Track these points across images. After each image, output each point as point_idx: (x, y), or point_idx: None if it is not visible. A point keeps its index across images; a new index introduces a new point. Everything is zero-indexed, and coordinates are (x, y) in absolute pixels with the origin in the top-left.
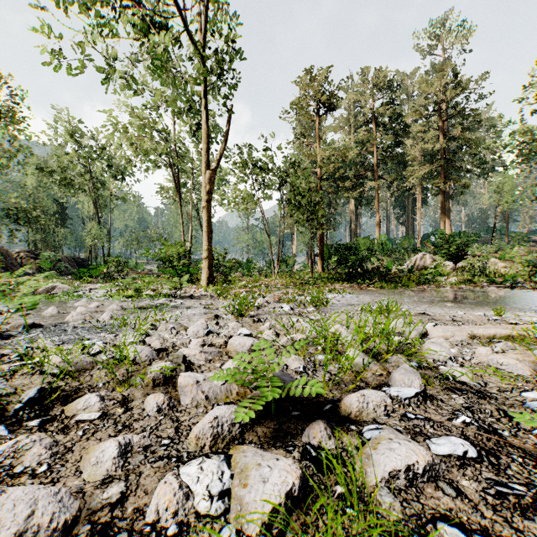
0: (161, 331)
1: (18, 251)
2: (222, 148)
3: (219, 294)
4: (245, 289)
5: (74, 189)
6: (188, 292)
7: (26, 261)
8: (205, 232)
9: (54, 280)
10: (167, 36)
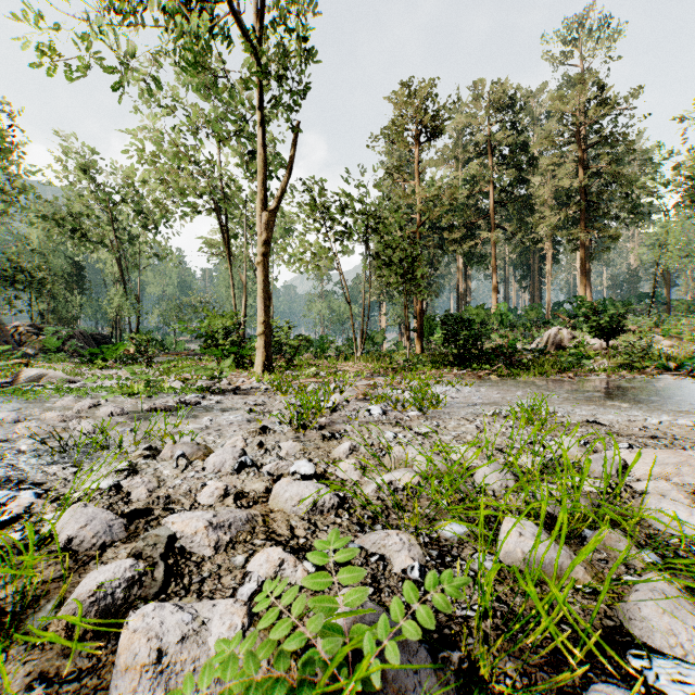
0: (162, 461)
1: (15, 325)
2: (284, 180)
3: (276, 388)
4: (315, 379)
5: (91, 242)
6: (234, 383)
7: (26, 338)
8: (260, 298)
9: (56, 364)
10: (203, 16)
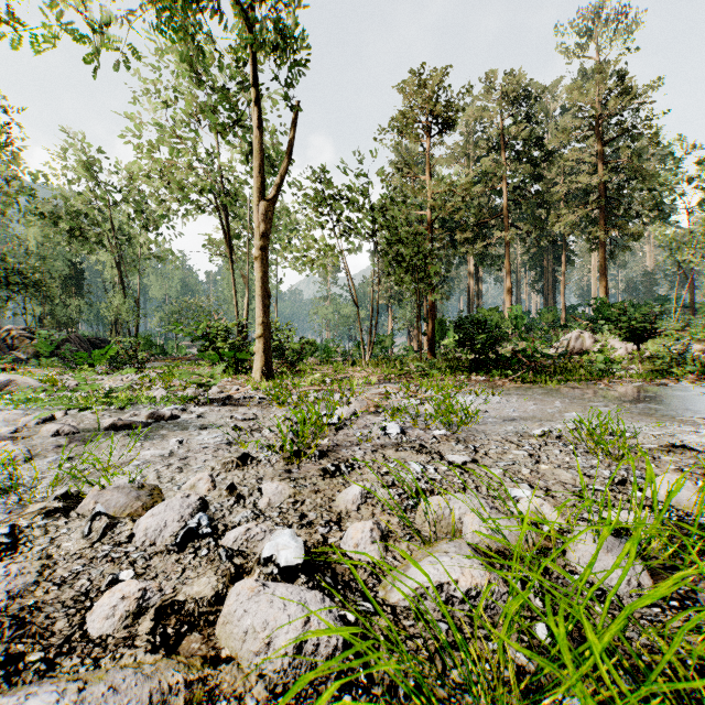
0: (75, 519)
1: (8, 328)
2: (285, 166)
3: (271, 398)
4: (318, 387)
5: (87, 242)
6: (227, 391)
7: (19, 342)
8: (258, 297)
9: (42, 370)
10: None
